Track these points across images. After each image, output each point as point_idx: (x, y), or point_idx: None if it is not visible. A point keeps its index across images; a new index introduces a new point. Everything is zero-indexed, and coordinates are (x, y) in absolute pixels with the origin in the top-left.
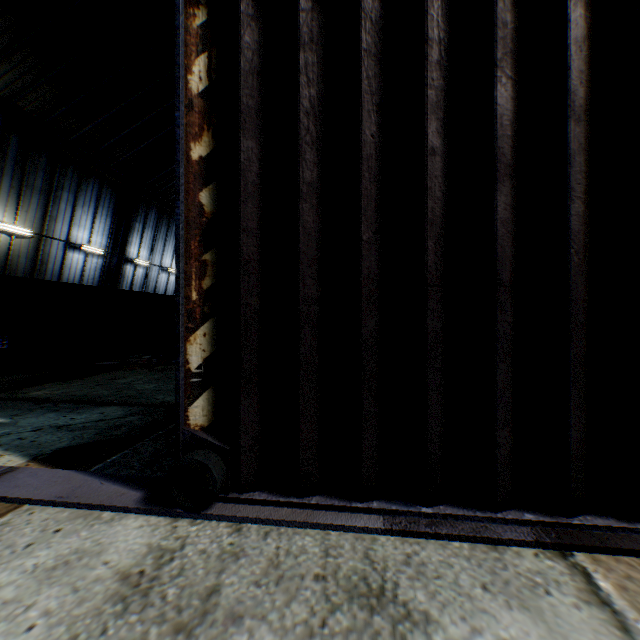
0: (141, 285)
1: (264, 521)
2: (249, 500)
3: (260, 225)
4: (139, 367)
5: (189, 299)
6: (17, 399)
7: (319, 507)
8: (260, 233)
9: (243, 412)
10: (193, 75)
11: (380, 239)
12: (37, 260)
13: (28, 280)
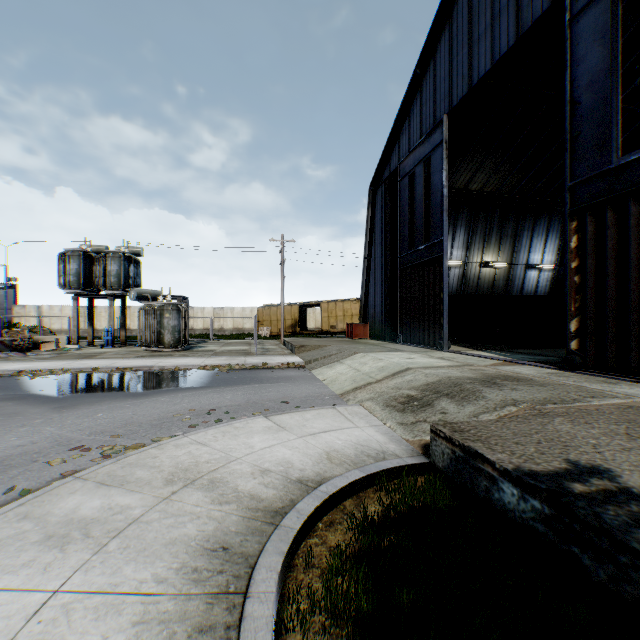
0: None
1: (590, 375)
2: (588, 371)
3: (593, 286)
4: None
5: (569, 310)
6: (510, 351)
7: (611, 375)
8: (593, 289)
9: (587, 345)
10: (571, 242)
11: (638, 288)
12: (507, 280)
13: (506, 296)
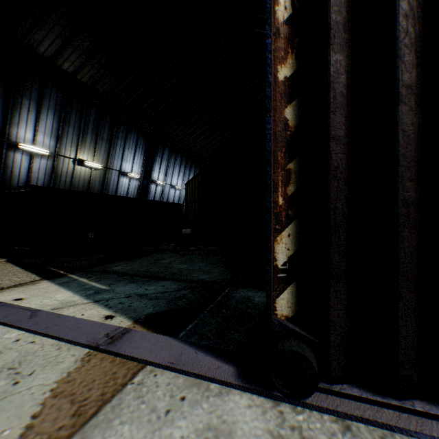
0: (159, 197)
1: (371, 422)
2: (342, 393)
3: (347, 133)
4: (168, 251)
5: (276, 204)
6: (107, 272)
7: (427, 415)
8: (347, 140)
9: (332, 308)
10: (279, 6)
11: None
12: (104, 183)
13: (103, 195)
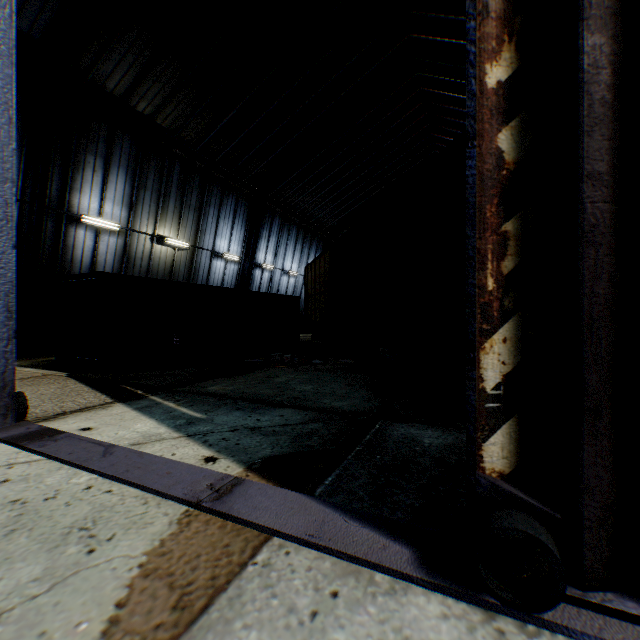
0: (266, 288)
1: None
2: (607, 608)
3: (612, 167)
4: (283, 366)
5: (483, 289)
6: (200, 393)
7: None
8: (612, 180)
9: (585, 463)
10: None
11: None
12: (191, 268)
13: (191, 285)
